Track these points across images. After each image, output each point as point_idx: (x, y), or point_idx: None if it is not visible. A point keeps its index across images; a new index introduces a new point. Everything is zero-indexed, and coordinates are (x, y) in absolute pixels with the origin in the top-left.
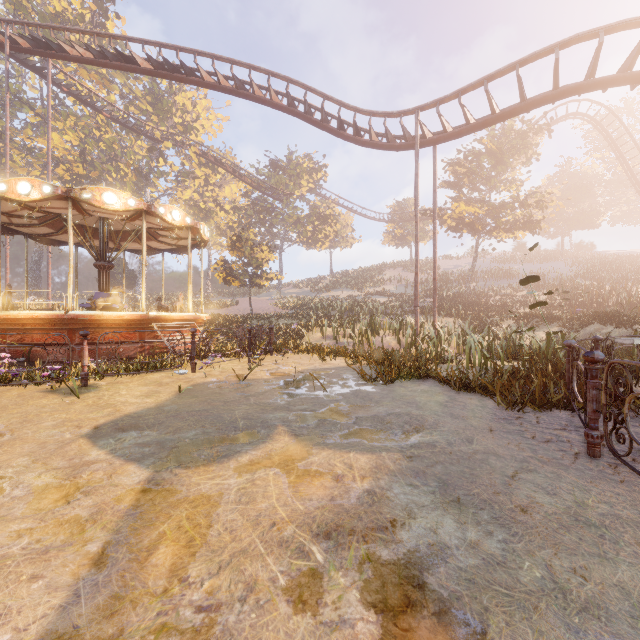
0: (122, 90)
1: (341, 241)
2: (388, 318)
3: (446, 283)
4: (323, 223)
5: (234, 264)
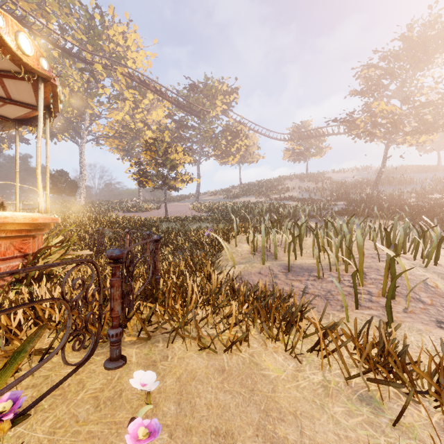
0: (59, 20)
1: (249, 157)
2: (315, 221)
3: (349, 188)
4: (235, 138)
5: (148, 165)
